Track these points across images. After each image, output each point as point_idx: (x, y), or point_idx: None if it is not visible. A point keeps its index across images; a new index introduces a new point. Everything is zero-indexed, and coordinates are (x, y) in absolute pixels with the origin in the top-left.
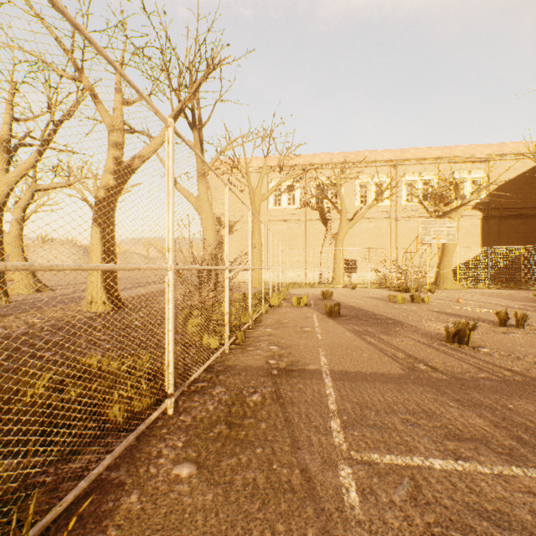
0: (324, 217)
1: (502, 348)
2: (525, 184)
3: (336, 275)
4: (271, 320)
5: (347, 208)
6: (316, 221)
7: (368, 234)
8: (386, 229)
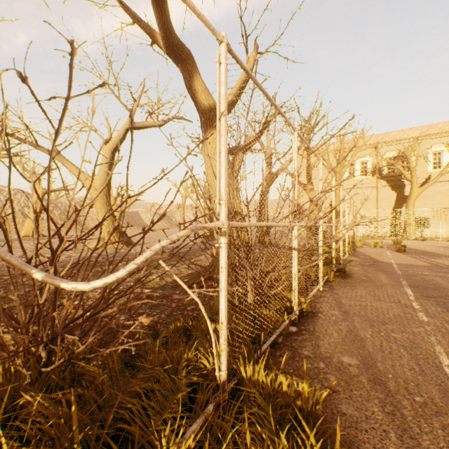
0: (395, 183)
1: None
2: None
3: (406, 230)
4: (360, 251)
5: (419, 174)
6: (387, 187)
7: (441, 195)
8: None
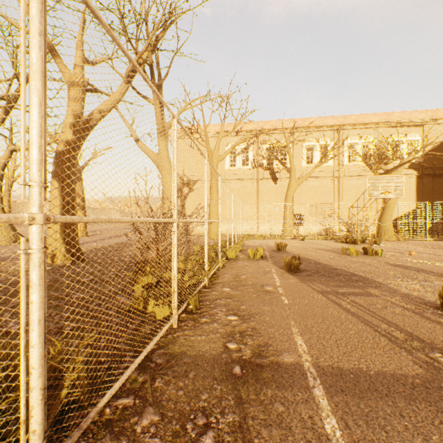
0: (274, 176)
1: None
2: None
3: (286, 228)
4: (229, 276)
5: (295, 168)
6: (267, 180)
7: (313, 191)
8: (330, 186)
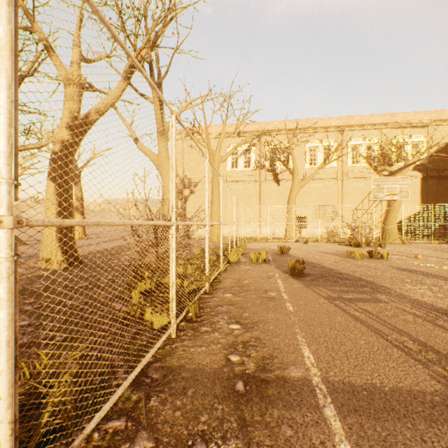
0: (277, 178)
1: None
2: None
3: (288, 231)
4: (231, 280)
5: (298, 169)
6: (270, 182)
7: (316, 193)
8: (333, 188)
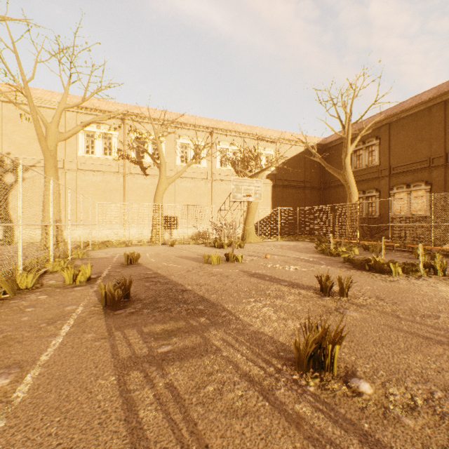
0: (145, 172)
1: (380, 369)
2: (297, 164)
3: (155, 232)
4: None
5: (169, 165)
6: (137, 175)
7: (188, 192)
8: (204, 189)
